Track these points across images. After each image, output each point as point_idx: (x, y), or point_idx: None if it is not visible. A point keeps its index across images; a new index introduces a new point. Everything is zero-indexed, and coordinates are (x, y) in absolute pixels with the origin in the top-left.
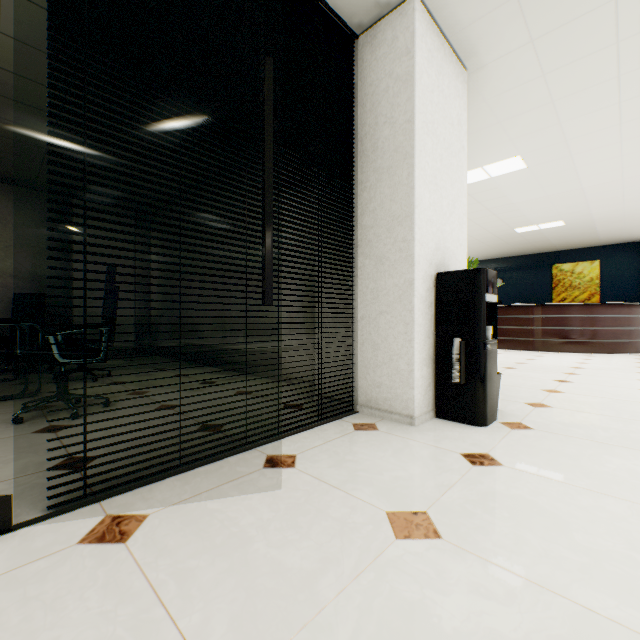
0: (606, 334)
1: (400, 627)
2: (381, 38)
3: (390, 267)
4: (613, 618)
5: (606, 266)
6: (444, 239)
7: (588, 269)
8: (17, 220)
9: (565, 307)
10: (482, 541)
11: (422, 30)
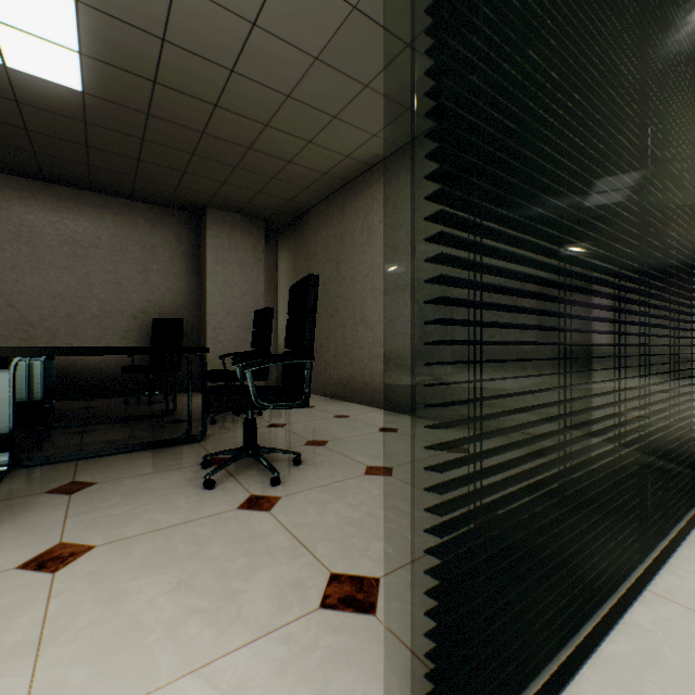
0: None
1: None
2: None
3: None
4: None
5: None
6: None
7: None
8: (153, 241)
9: None
10: None
11: None
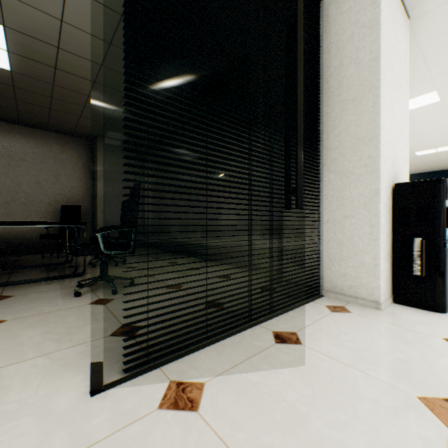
0: None
1: None
2: None
3: (355, 180)
4: None
5: None
6: (396, 156)
7: None
8: (63, 157)
9: None
10: None
11: None
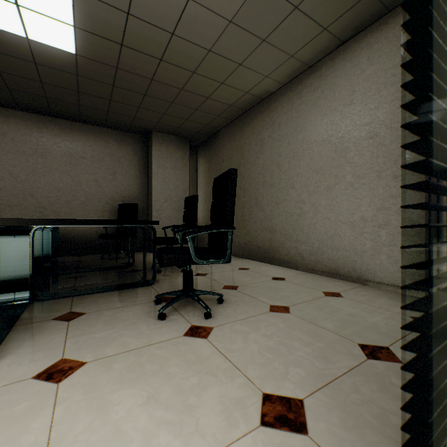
0: None
1: None
2: None
3: None
4: None
5: None
6: None
7: None
8: (119, 154)
9: None
10: None
11: None
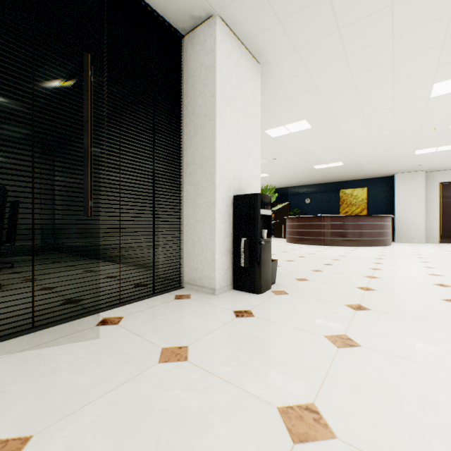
0: (366, 234)
1: (128, 411)
2: (197, 39)
3: (202, 191)
4: (256, 395)
5: (371, 191)
6: (241, 173)
7: (361, 193)
8: None
9: (343, 217)
10: (211, 360)
11: (222, 37)
